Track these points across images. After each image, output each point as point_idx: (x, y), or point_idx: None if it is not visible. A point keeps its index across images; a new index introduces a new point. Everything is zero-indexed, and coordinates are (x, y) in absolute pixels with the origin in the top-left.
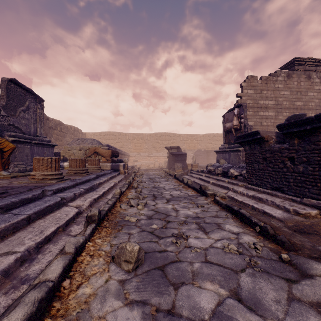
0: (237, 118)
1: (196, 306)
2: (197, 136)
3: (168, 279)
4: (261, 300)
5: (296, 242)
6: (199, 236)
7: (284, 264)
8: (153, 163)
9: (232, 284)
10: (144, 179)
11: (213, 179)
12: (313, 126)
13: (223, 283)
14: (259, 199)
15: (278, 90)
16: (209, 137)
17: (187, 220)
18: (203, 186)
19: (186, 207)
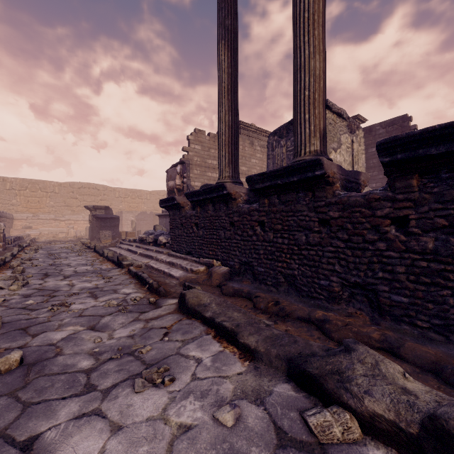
0: (180, 177)
1: (49, 339)
2: (142, 192)
3: (28, 334)
4: (110, 325)
5: (173, 290)
6: (86, 301)
7: (150, 305)
8: (65, 231)
9: (94, 323)
10: (37, 255)
11: (143, 249)
12: (203, 197)
13: (85, 324)
14: (172, 264)
15: None
16: (159, 196)
17: (81, 292)
18: (121, 257)
19: (89, 281)
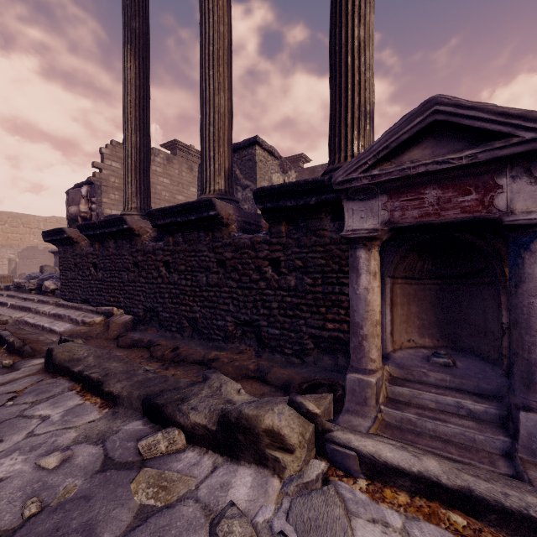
0: (87, 202)
1: None
2: (31, 218)
3: None
4: None
5: (46, 348)
6: None
7: (2, 369)
8: None
9: None
10: None
11: (20, 299)
12: (100, 231)
13: None
14: (59, 316)
15: (156, 173)
16: (61, 224)
17: None
18: None
19: None
